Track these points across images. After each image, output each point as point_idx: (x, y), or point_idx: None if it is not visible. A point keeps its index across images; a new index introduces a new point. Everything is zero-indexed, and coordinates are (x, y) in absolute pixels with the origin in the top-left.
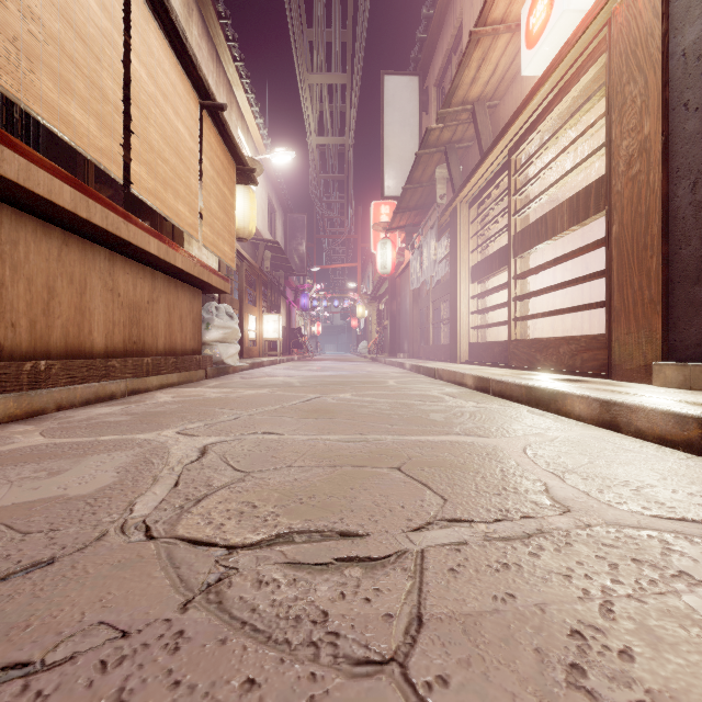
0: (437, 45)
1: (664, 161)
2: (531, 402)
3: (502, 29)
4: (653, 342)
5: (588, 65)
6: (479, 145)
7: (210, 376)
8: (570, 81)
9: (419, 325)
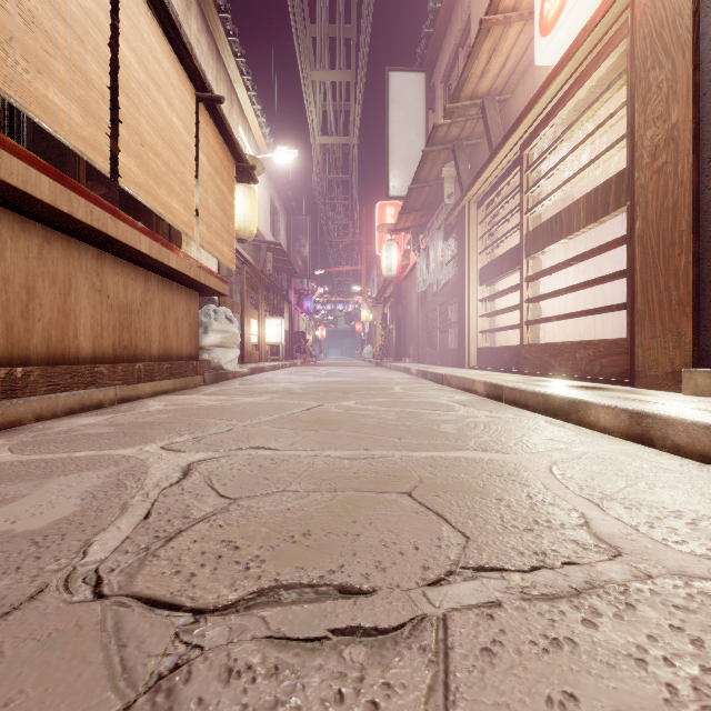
0: (444, 40)
1: (694, 151)
2: (549, 411)
3: (514, 17)
4: (681, 347)
5: (607, 51)
6: (489, 141)
7: (207, 382)
8: (588, 70)
9: (425, 329)
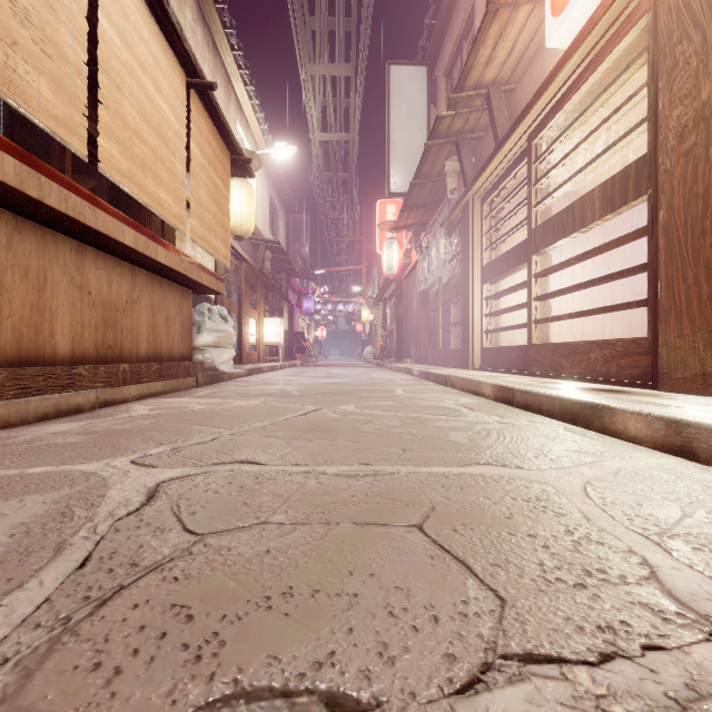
0: (446, 32)
1: None
2: (567, 417)
3: None
4: None
5: (626, 29)
6: (494, 133)
7: (201, 384)
8: (604, 51)
9: (427, 329)
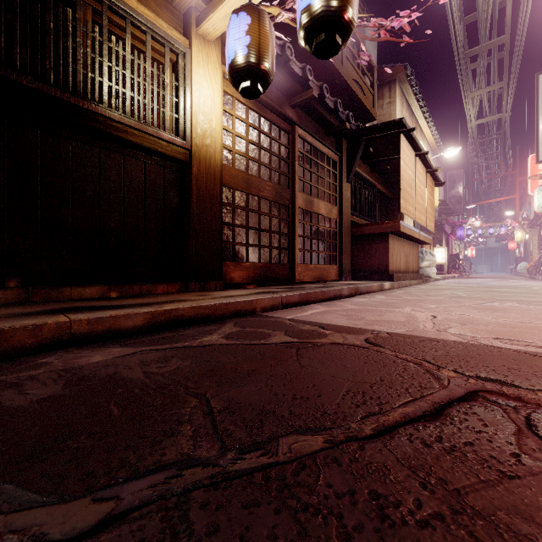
0: None
1: None
2: None
3: None
4: None
5: None
6: None
7: (423, 282)
8: None
9: None
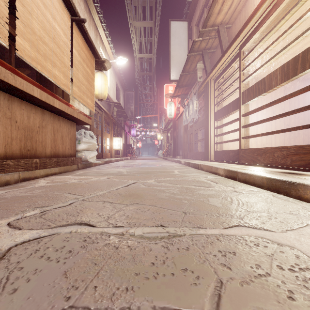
0: (196, 5)
1: None
2: (272, 188)
3: None
4: None
5: None
6: (221, 48)
7: (80, 168)
8: None
9: (187, 142)
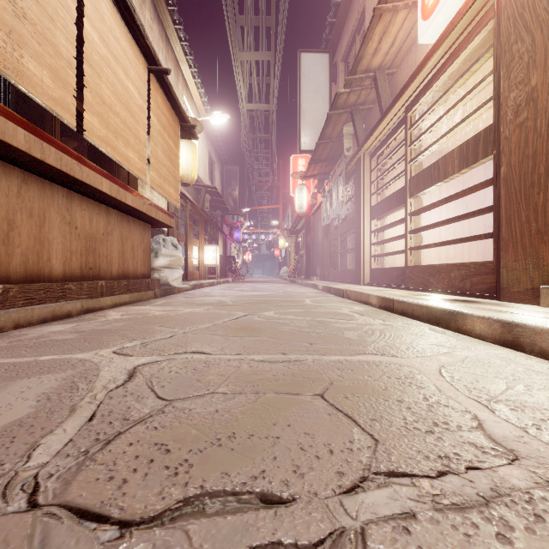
0: (343, 28)
1: None
2: (431, 320)
3: (401, 5)
4: (540, 268)
5: (477, 31)
6: (380, 105)
7: (157, 296)
8: (461, 46)
9: (329, 254)
